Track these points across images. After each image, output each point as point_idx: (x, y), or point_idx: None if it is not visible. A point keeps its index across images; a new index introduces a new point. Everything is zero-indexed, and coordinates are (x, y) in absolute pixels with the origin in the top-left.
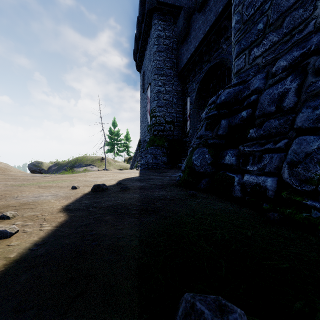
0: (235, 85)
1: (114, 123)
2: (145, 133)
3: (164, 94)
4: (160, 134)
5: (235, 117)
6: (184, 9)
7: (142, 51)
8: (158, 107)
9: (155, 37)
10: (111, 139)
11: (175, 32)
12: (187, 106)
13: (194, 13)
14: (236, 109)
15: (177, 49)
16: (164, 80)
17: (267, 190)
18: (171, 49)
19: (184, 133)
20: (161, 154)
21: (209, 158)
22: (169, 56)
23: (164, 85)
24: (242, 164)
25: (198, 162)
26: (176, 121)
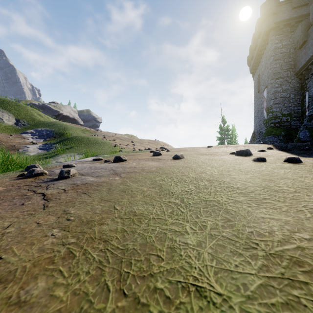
0: None
1: (224, 121)
2: (261, 126)
3: (280, 93)
4: (276, 126)
5: None
6: (301, 23)
7: (257, 59)
8: (275, 104)
9: (272, 50)
10: (222, 134)
11: (292, 39)
12: (306, 99)
13: (312, 25)
14: None
15: (294, 52)
16: (280, 81)
17: None
18: (288, 54)
19: (302, 122)
20: (278, 141)
21: (308, 134)
22: (286, 61)
23: (280, 85)
24: None
25: (302, 136)
26: (293, 113)
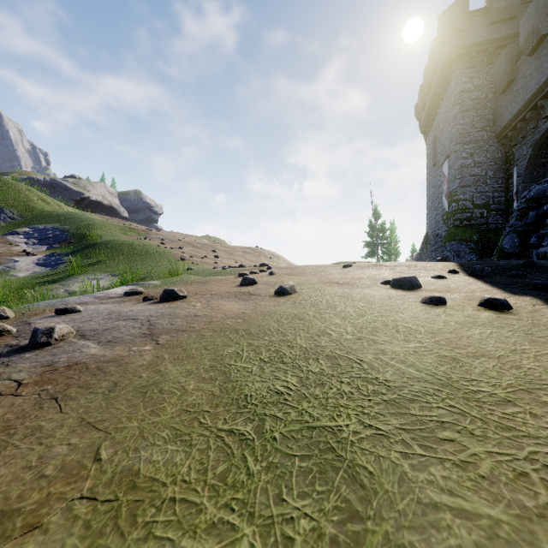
0: (546, 182)
1: (377, 213)
2: (438, 225)
3: (471, 168)
4: (464, 224)
5: (540, 209)
6: (505, 50)
7: (433, 108)
8: (462, 188)
9: (457, 94)
10: (373, 237)
11: (490, 76)
12: (513, 180)
13: (523, 54)
14: (543, 203)
15: (494, 98)
16: (471, 148)
17: (547, 253)
18: (483, 102)
19: (507, 219)
20: (467, 251)
21: (517, 242)
22: (479, 113)
23: (471, 155)
24: (541, 242)
25: (507, 246)
26: (492, 203)
